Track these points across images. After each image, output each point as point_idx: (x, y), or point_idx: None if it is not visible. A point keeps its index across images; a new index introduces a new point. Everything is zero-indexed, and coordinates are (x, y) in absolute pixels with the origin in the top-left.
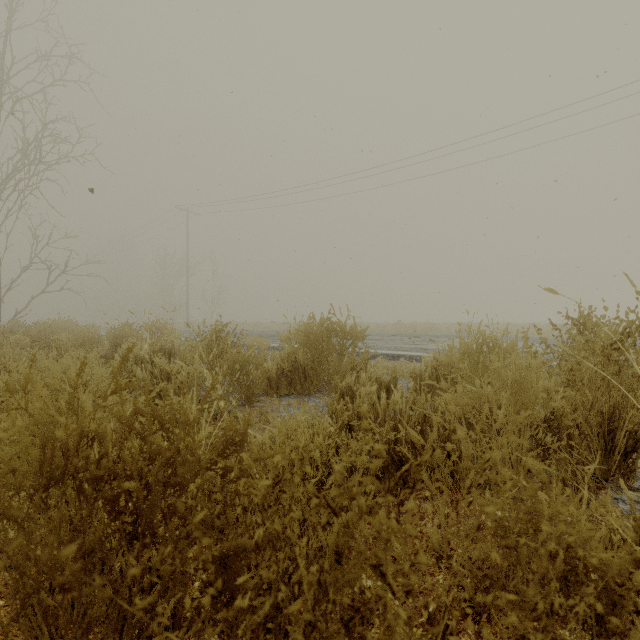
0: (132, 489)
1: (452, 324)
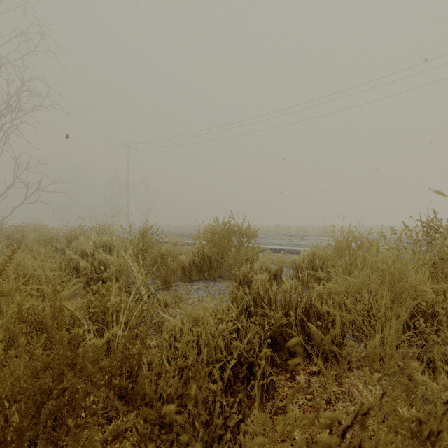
0: None
1: (315, 227)
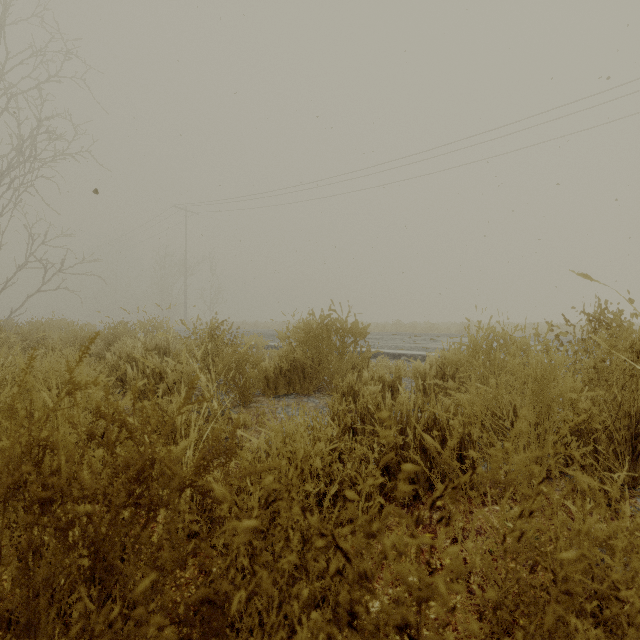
0: (87, 514)
1: (452, 324)
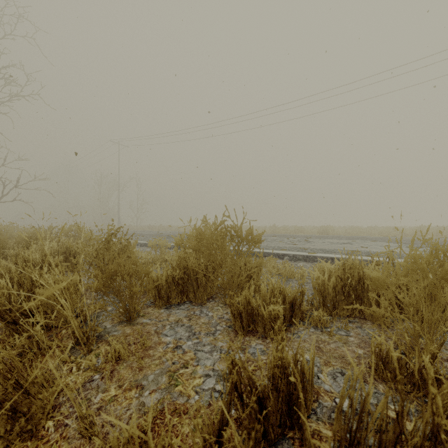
0: None
1: (313, 227)
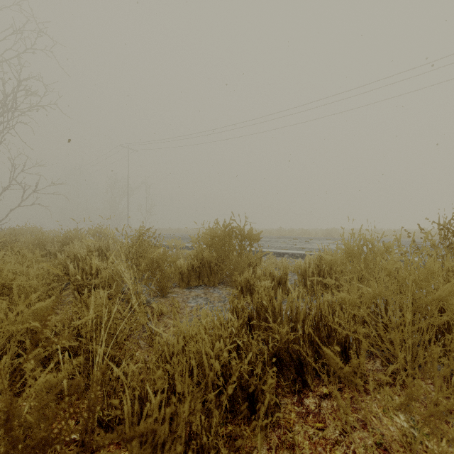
0: None
1: (319, 230)
